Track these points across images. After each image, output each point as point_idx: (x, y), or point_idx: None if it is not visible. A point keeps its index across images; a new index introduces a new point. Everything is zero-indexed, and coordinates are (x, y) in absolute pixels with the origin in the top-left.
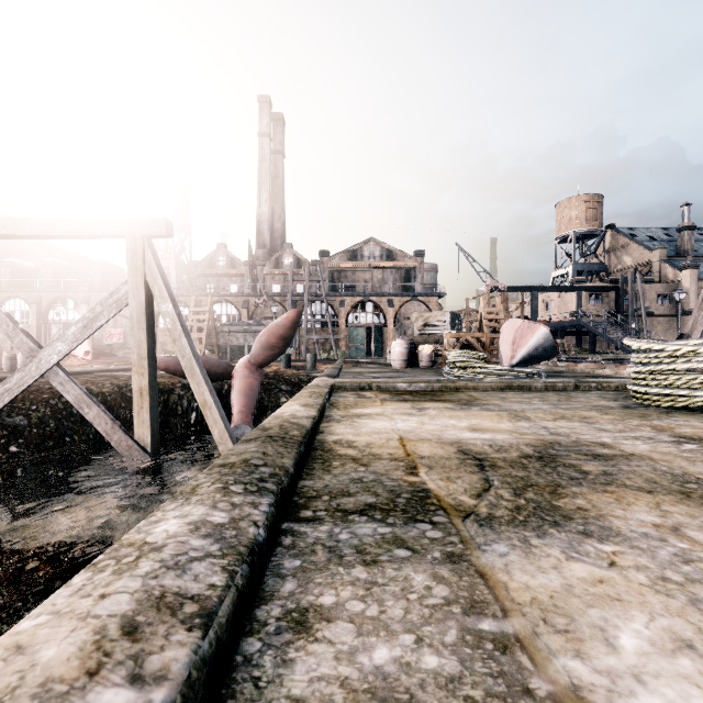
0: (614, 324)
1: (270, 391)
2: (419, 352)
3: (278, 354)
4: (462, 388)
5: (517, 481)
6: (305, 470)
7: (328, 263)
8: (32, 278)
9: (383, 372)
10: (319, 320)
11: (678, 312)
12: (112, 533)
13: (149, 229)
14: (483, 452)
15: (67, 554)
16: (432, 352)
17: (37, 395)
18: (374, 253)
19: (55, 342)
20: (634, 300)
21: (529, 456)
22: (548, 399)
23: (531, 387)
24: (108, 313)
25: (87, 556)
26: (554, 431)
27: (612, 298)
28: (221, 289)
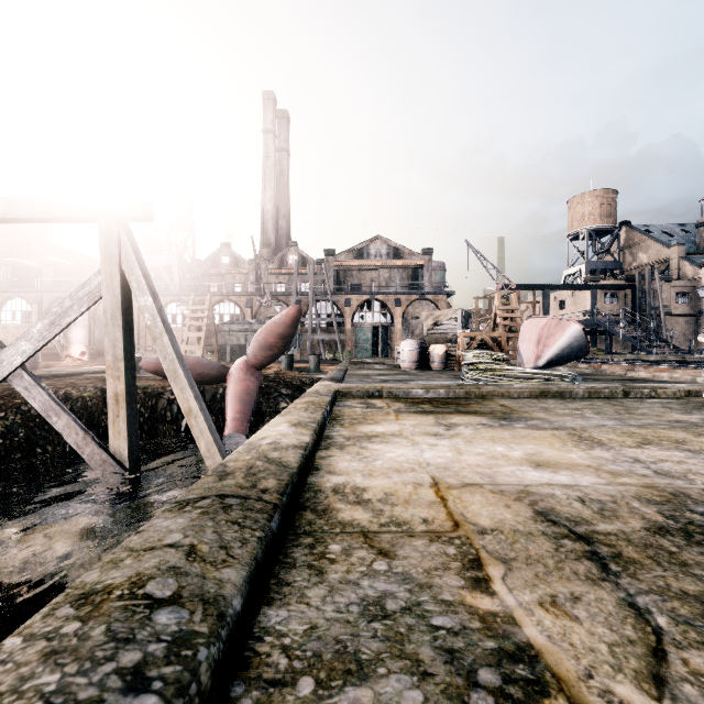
0: (632, 323)
1: (269, 395)
2: (430, 352)
3: (277, 354)
4: (490, 395)
5: (702, 615)
6: (277, 570)
7: (334, 261)
8: (34, 278)
9: (393, 375)
10: (324, 319)
11: (697, 311)
12: (67, 573)
13: (125, 210)
14: (579, 516)
15: (4, 604)
16: (444, 352)
17: (8, 401)
18: (380, 251)
19: (18, 340)
20: (652, 298)
21: (665, 529)
22: (603, 410)
23: (571, 393)
24: (78, 308)
25: (27, 608)
26: (656, 467)
27: (628, 296)
28: (224, 288)
